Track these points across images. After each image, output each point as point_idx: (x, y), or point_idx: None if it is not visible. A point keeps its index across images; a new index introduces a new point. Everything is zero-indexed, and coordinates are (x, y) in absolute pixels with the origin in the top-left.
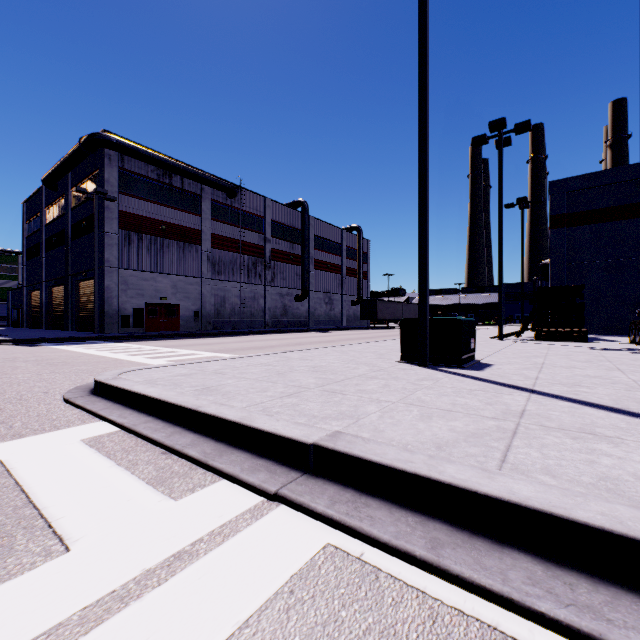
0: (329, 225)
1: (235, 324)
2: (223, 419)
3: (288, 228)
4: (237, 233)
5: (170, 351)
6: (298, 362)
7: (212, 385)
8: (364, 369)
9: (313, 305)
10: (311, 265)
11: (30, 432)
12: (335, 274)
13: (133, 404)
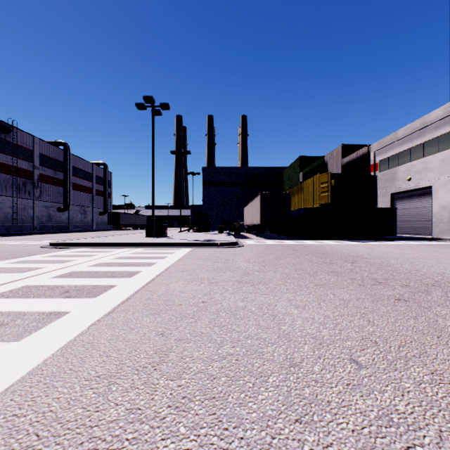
0: (84, 160)
1: (8, 228)
2: (119, 243)
3: (52, 160)
4: (10, 160)
5: (17, 241)
6: (112, 238)
7: (100, 241)
8: (137, 238)
9: (72, 214)
10: (70, 187)
11: (68, 250)
12: (88, 194)
13: (82, 246)
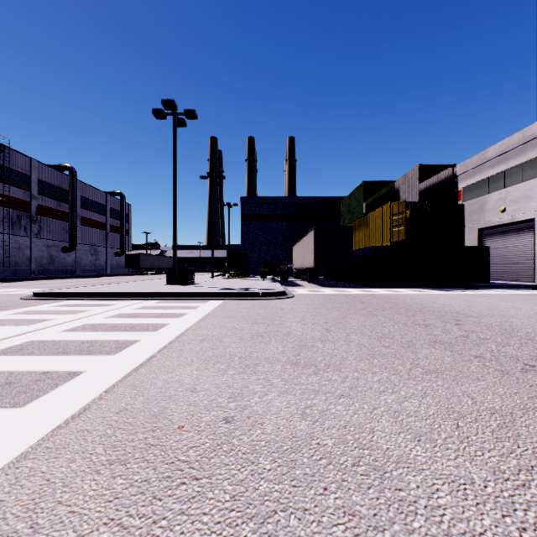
0: (95, 189)
1: None
2: (126, 292)
3: (55, 188)
4: (0, 187)
5: None
6: (121, 286)
7: (102, 290)
8: (153, 286)
9: (80, 256)
10: (78, 221)
11: (54, 302)
12: (100, 230)
13: (76, 297)
